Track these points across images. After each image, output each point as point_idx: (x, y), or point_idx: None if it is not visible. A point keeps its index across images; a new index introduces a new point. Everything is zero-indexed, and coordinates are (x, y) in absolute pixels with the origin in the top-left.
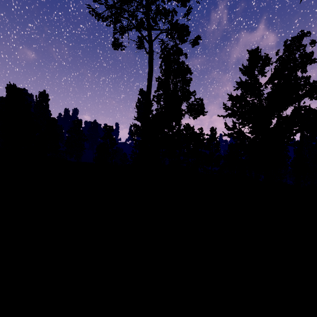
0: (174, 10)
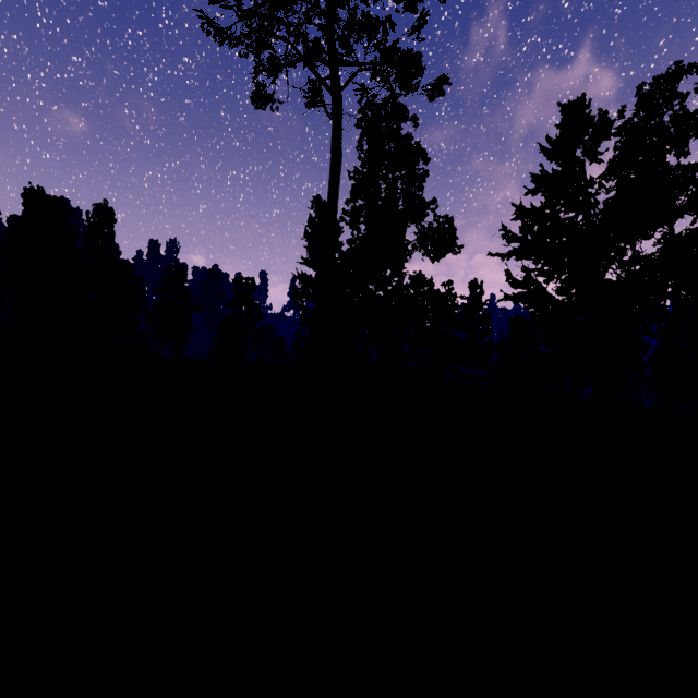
0: (389, 20)
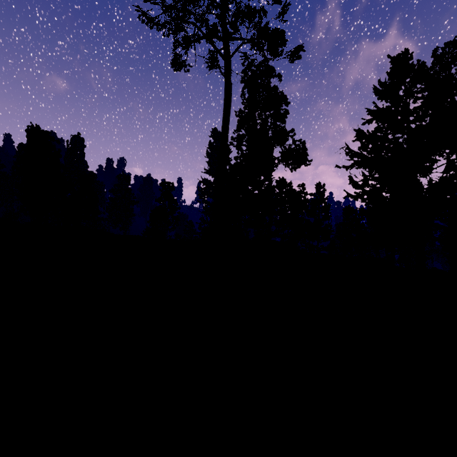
0: (263, 9)
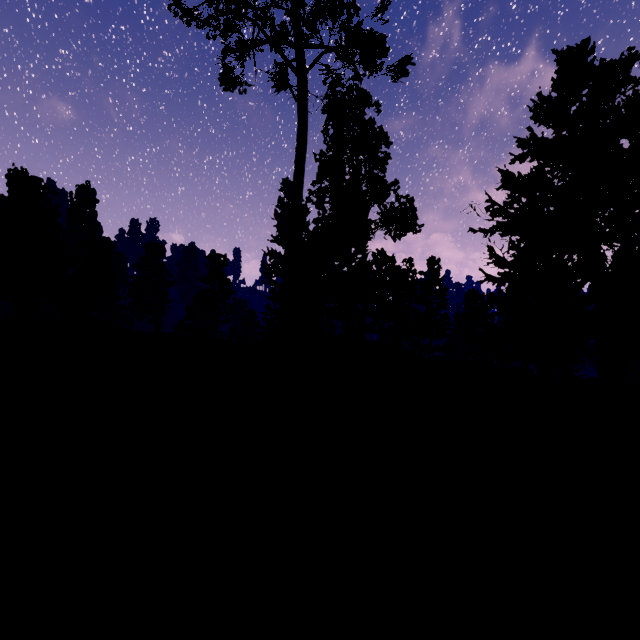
0: (354, 5)
